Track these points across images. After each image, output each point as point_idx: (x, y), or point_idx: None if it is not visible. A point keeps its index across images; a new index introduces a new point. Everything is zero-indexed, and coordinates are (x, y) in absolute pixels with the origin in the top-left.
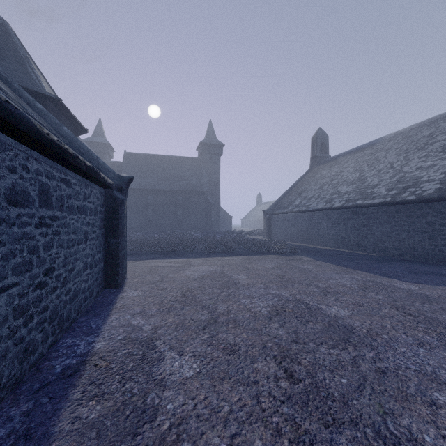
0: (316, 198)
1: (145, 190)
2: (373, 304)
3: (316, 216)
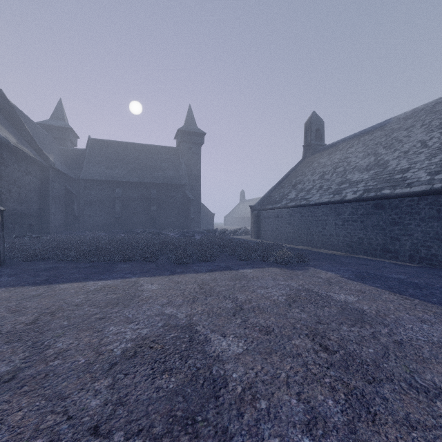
0: (317, 190)
1: (113, 182)
2: None
3: (319, 211)
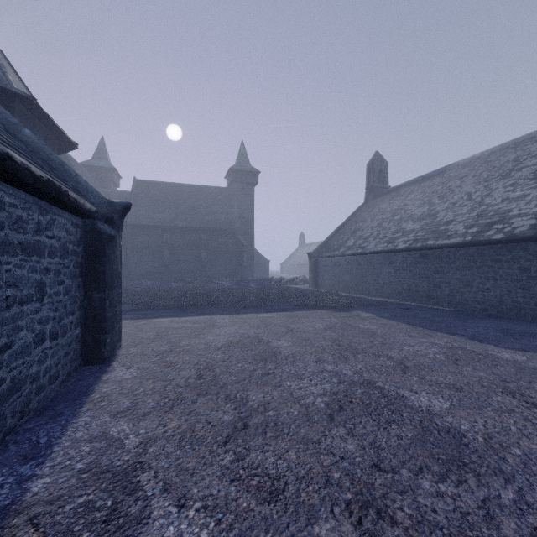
0: (374, 238)
1: (161, 227)
2: (476, 386)
3: (374, 260)
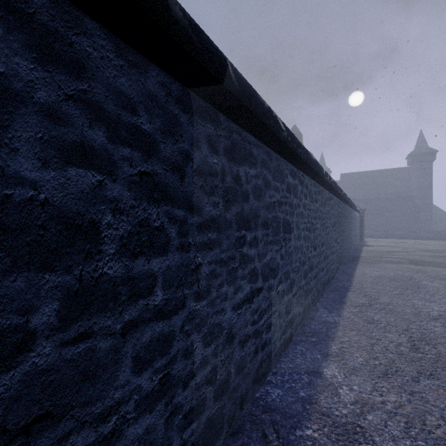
0: None
1: (357, 200)
2: None
3: None
